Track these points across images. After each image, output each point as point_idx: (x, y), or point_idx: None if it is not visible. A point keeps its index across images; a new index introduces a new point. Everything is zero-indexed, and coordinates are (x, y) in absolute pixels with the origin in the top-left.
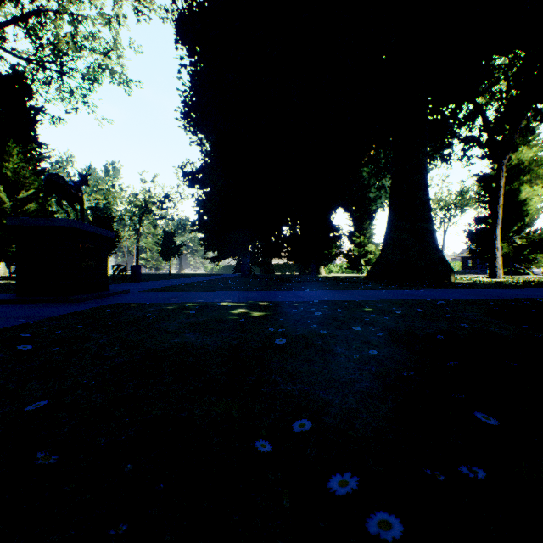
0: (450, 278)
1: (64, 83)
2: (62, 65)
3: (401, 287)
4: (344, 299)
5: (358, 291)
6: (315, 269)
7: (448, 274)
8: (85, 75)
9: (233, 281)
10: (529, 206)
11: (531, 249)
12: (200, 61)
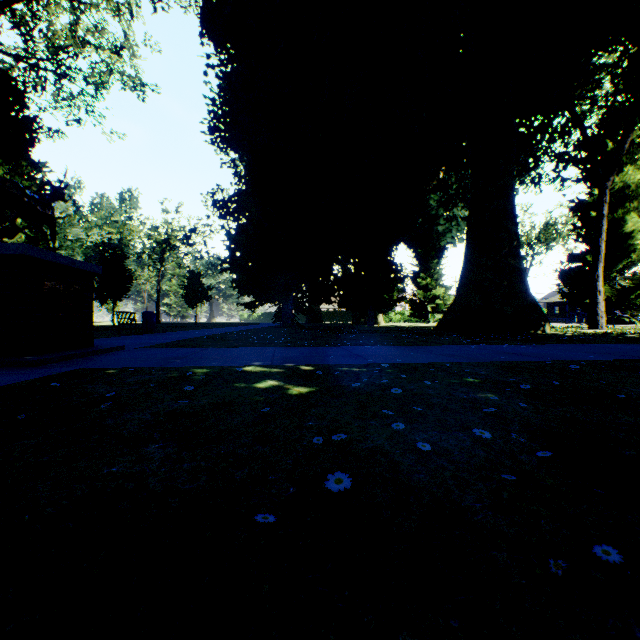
0: (545, 329)
1: (62, 87)
2: (59, 64)
3: (489, 340)
4: (424, 360)
5: (436, 347)
6: (372, 317)
7: (542, 323)
8: (90, 78)
9: (271, 332)
10: (637, 240)
11: (639, 292)
12: (231, 58)
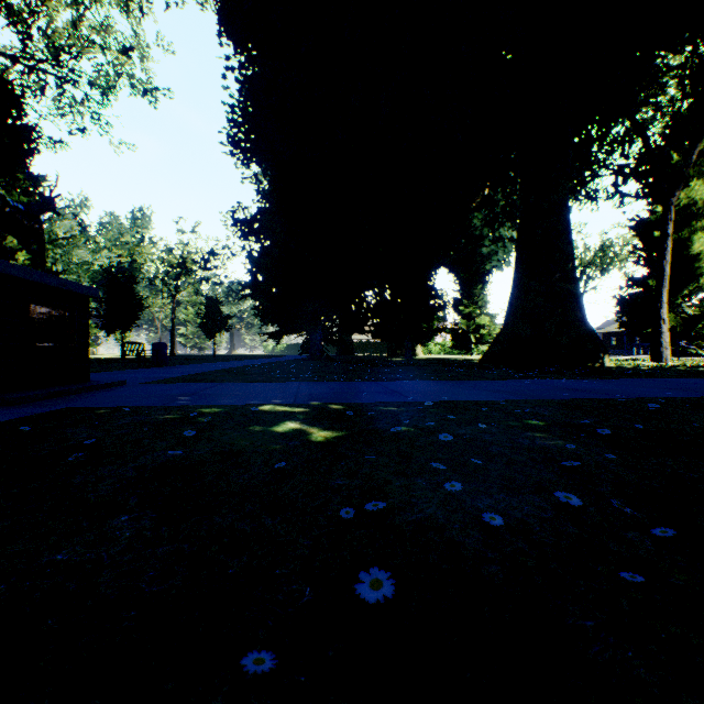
0: (604, 361)
1: (64, 92)
2: (60, 66)
3: (544, 374)
4: (473, 397)
5: (485, 382)
6: (410, 348)
7: (600, 355)
8: (96, 83)
9: (297, 365)
10: None
11: None
12: (252, 59)
